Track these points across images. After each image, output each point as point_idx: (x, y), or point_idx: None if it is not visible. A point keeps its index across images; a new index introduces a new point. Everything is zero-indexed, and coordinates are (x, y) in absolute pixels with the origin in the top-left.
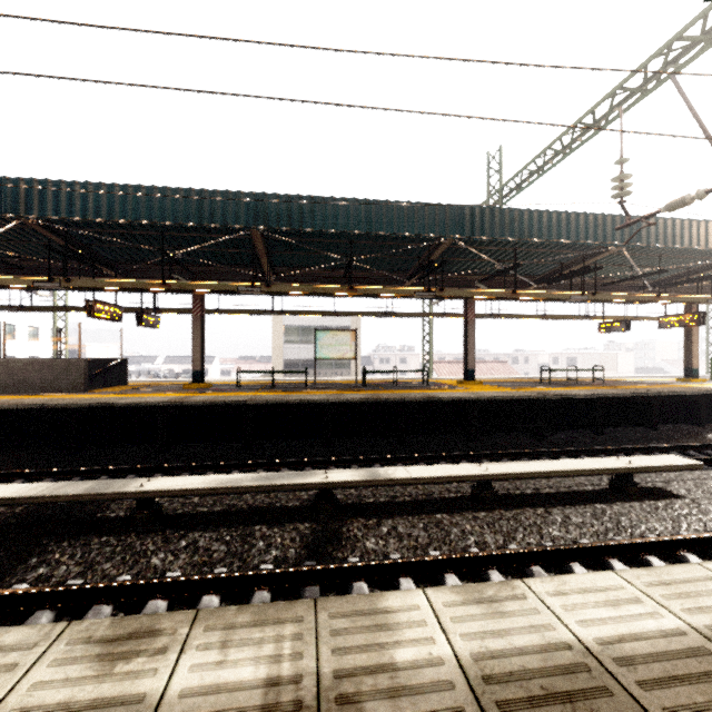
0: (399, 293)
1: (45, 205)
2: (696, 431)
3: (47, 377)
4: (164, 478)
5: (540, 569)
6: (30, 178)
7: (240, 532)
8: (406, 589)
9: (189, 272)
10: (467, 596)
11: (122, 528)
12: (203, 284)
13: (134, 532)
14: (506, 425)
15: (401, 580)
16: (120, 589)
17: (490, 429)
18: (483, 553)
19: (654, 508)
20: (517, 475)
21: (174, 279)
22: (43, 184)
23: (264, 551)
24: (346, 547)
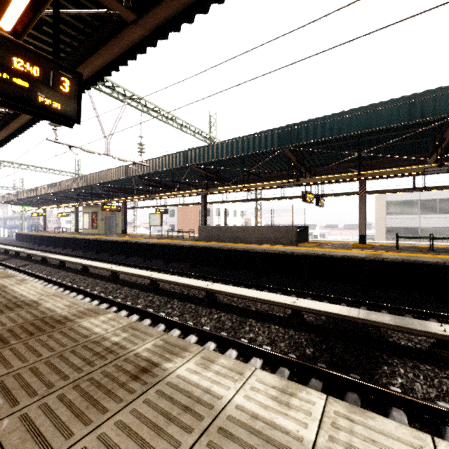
0: None
1: (300, 136)
2: None
3: (276, 236)
4: None
5: None
6: (293, 123)
7: None
8: None
9: (362, 165)
10: None
11: (432, 361)
12: (390, 170)
13: None
14: None
15: None
16: None
17: None
18: None
19: None
20: None
21: (344, 173)
22: (300, 124)
23: None
24: None
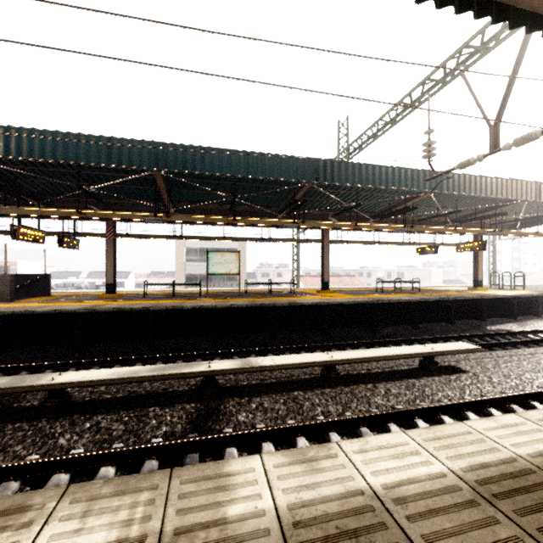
0: (272, 223)
1: None
2: (480, 324)
3: None
4: (73, 372)
5: (366, 429)
6: None
7: (137, 413)
8: (267, 451)
9: (103, 203)
10: (293, 458)
11: (35, 415)
12: (113, 213)
13: (45, 418)
14: (350, 323)
15: (263, 444)
16: (28, 466)
17: (338, 326)
18: (326, 420)
19: (448, 381)
20: (354, 360)
21: (90, 209)
22: None
23: (156, 427)
24: (223, 421)
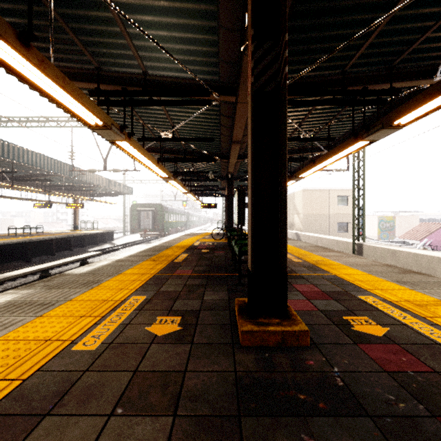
0: None
1: None
2: (85, 249)
3: None
4: None
5: None
6: None
7: None
8: None
9: None
10: (115, 256)
11: None
12: None
13: None
14: (8, 258)
15: None
16: None
17: None
18: None
19: None
20: (59, 264)
21: None
22: None
23: None
24: None
